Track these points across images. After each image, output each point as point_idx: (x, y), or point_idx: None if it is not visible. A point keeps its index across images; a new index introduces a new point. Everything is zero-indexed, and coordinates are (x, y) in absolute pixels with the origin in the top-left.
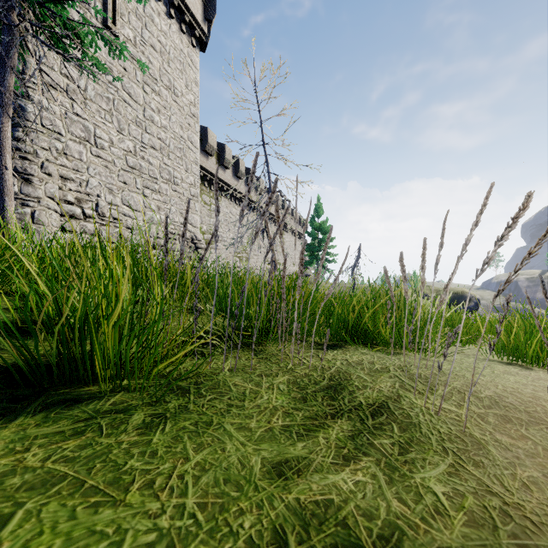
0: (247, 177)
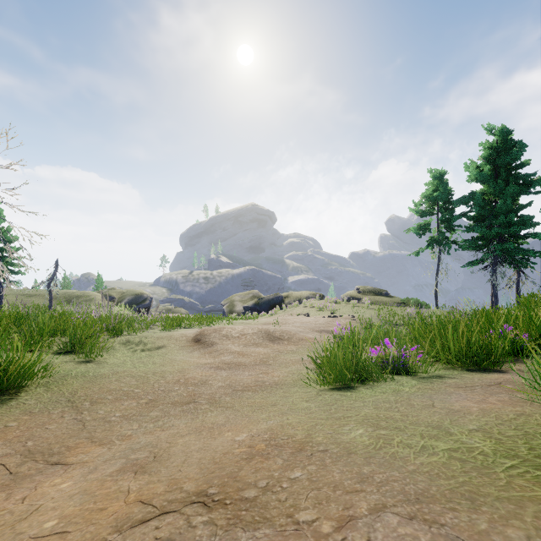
0: None
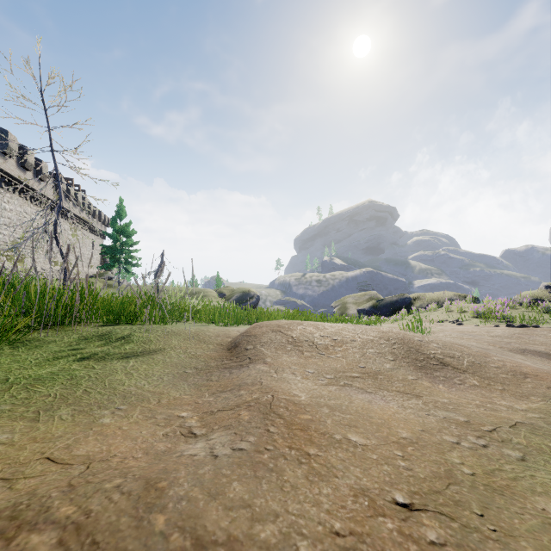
0: (22, 157)
